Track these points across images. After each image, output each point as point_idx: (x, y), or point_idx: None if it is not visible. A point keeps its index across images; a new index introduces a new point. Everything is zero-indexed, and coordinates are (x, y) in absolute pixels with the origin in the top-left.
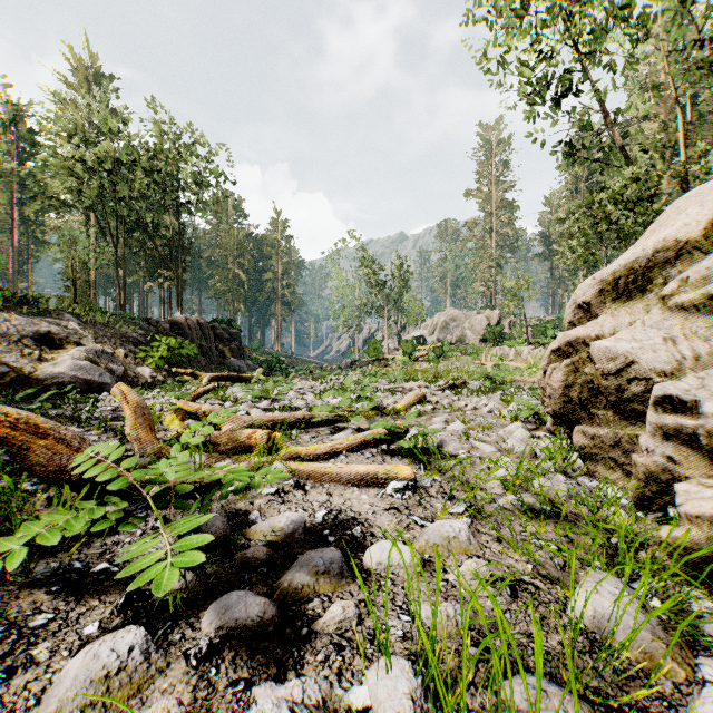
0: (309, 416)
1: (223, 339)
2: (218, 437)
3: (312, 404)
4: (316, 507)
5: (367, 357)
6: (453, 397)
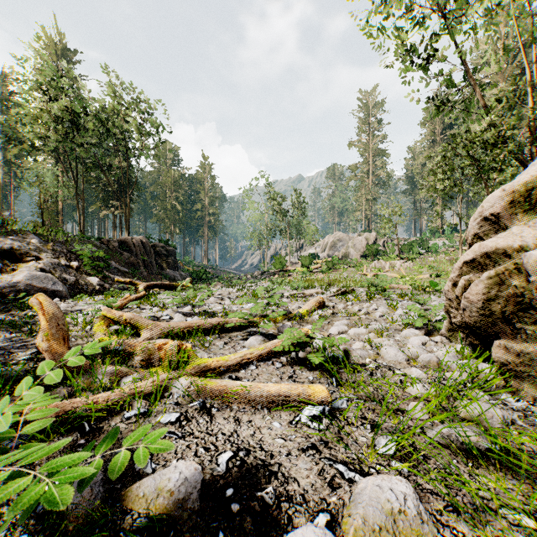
0: (223, 322)
1: (161, 254)
2: (132, 346)
3: (228, 309)
4: (221, 443)
5: (273, 268)
6: (347, 302)
